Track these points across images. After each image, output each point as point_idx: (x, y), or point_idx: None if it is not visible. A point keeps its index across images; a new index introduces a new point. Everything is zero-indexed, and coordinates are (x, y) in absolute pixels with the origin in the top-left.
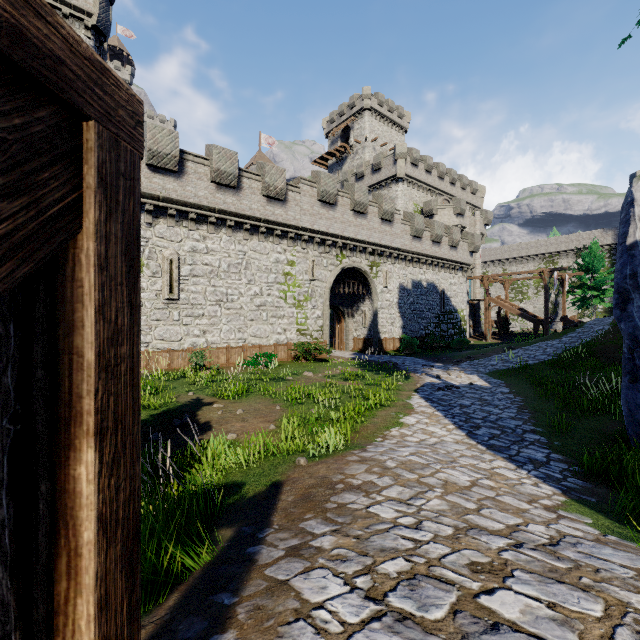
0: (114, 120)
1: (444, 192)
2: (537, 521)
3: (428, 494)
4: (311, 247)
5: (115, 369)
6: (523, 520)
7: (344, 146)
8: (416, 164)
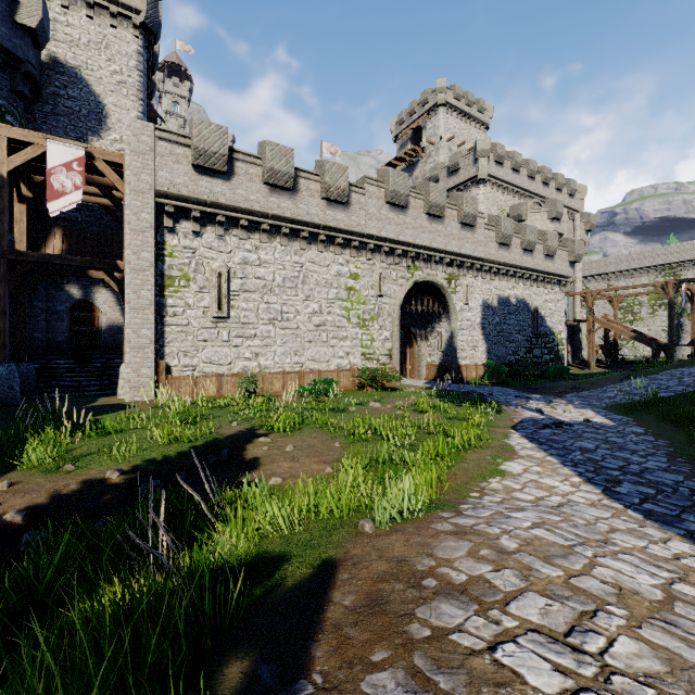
0: None
1: (535, 194)
2: None
3: (601, 621)
4: (378, 258)
5: None
6: None
7: (415, 149)
8: (501, 162)
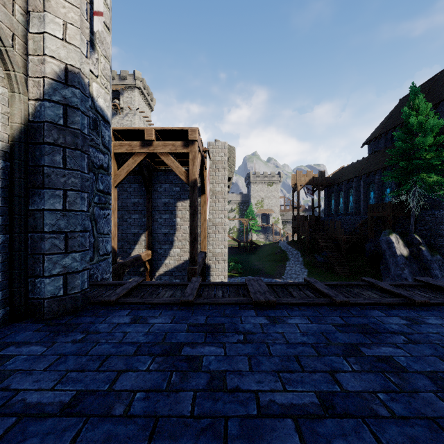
0: None
1: None
2: None
3: None
4: None
5: None
6: None
7: (117, 106)
8: None
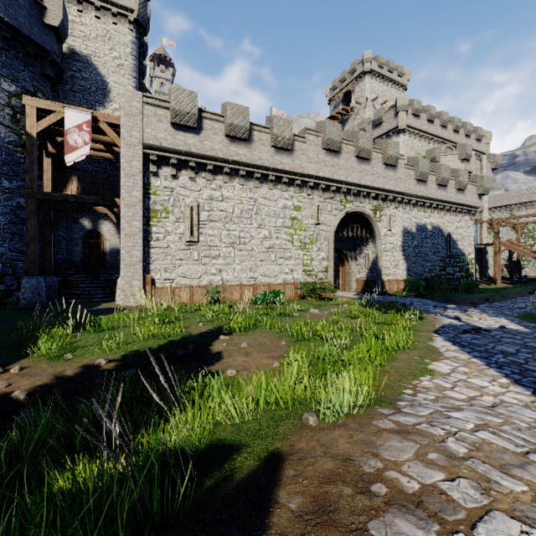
0: None
1: (447, 140)
2: None
3: None
4: (316, 193)
5: None
6: None
7: (345, 108)
8: (418, 115)
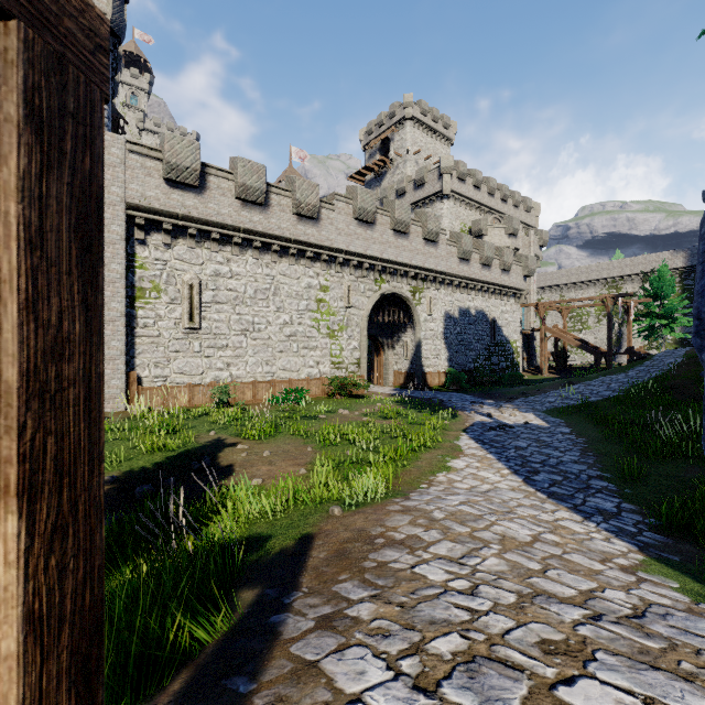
0: (56, 31)
1: (495, 210)
2: (614, 585)
3: (483, 551)
4: (347, 271)
5: (58, 396)
6: (598, 584)
7: (383, 160)
8: (463, 179)
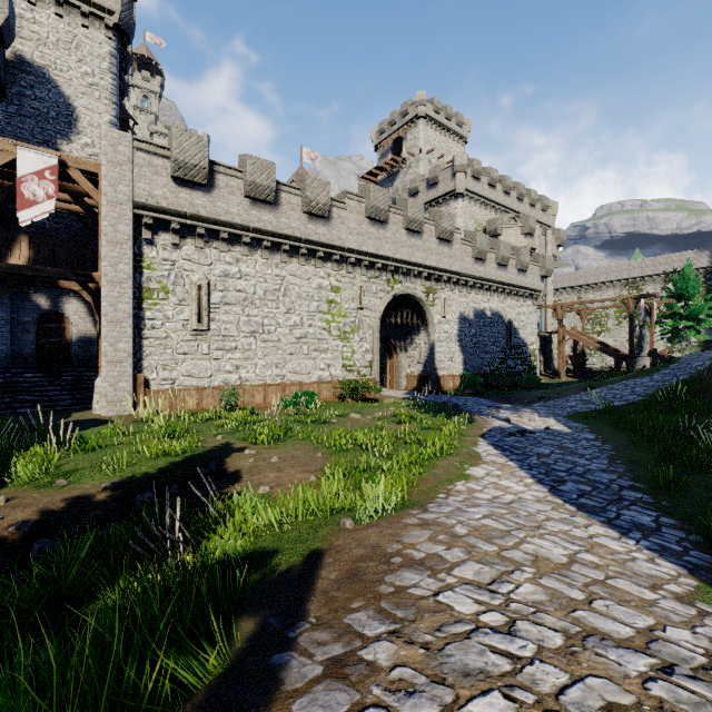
0: None
1: (510, 209)
2: (675, 621)
3: (515, 575)
4: (358, 271)
5: None
6: (655, 619)
7: (395, 159)
8: (478, 177)
